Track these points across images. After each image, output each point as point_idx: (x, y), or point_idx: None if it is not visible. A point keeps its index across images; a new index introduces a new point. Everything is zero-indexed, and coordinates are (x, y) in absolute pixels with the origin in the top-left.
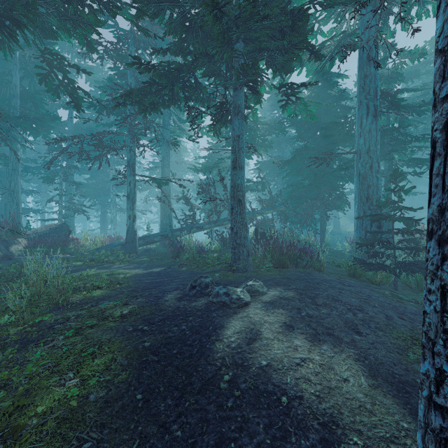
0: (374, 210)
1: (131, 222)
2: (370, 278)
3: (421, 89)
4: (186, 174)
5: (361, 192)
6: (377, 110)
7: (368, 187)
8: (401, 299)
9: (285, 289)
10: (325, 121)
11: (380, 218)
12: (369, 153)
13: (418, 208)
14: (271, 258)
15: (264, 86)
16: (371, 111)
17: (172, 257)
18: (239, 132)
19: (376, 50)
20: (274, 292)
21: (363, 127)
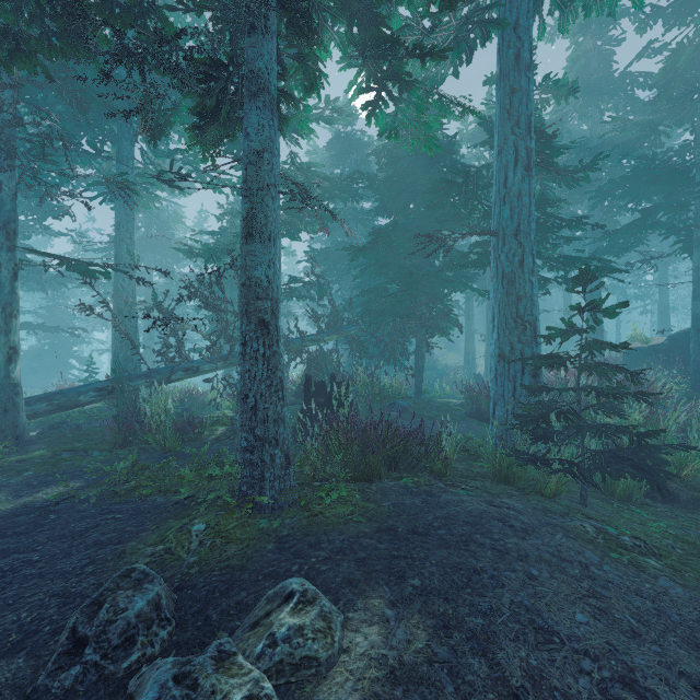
0: (527, 343)
1: (3, 365)
2: (539, 487)
3: (570, 146)
4: (184, 264)
5: (506, 308)
6: (531, 159)
7: (518, 301)
8: (625, 549)
9: (395, 603)
10: (423, 185)
11: (553, 363)
12: (518, 236)
13: (623, 344)
14: (343, 464)
15: (326, 42)
16: (521, 158)
17: (114, 446)
18: (261, 143)
19: (529, 45)
20: (365, 637)
21: (509, 185)
